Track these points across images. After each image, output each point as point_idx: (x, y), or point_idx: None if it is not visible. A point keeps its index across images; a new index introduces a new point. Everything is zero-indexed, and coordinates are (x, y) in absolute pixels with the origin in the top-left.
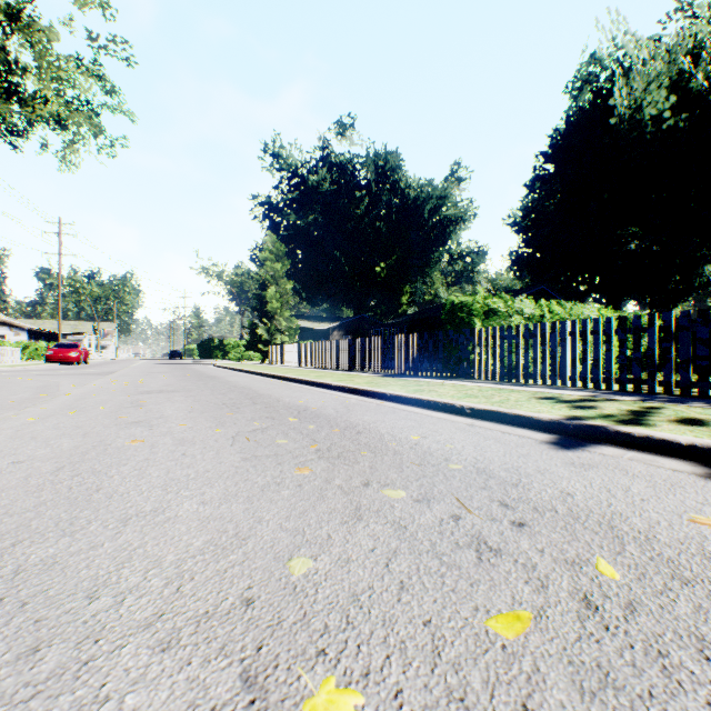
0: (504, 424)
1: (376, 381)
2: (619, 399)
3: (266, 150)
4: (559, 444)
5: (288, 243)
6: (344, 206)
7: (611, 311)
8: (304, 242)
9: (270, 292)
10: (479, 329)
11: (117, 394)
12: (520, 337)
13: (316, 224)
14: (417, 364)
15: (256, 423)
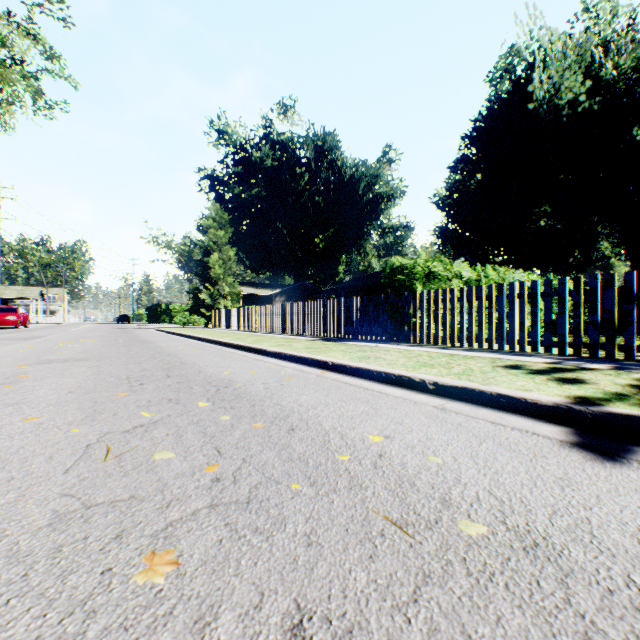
0: (484, 407)
1: (315, 346)
2: (591, 367)
3: (211, 126)
4: (592, 449)
5: (233, 215)
6: (286, 181)
7: (538, 277)
8: (249, 214)
9: (213, 258)
10: (421, 292)
11: (5, 365)
12: (464, 299)
13: (259, 198)
14: (356, 328)
15: (146, 413)
